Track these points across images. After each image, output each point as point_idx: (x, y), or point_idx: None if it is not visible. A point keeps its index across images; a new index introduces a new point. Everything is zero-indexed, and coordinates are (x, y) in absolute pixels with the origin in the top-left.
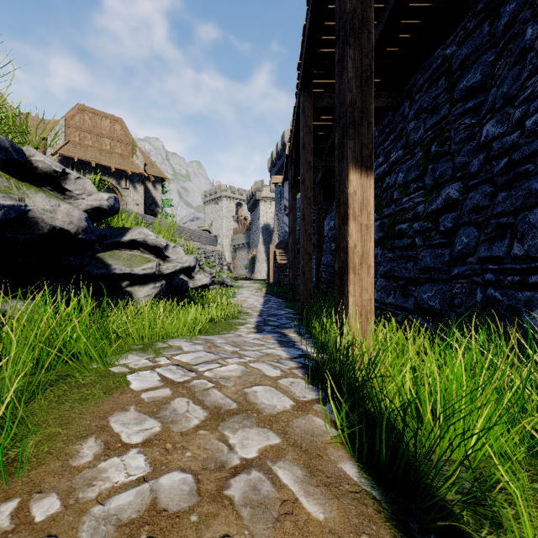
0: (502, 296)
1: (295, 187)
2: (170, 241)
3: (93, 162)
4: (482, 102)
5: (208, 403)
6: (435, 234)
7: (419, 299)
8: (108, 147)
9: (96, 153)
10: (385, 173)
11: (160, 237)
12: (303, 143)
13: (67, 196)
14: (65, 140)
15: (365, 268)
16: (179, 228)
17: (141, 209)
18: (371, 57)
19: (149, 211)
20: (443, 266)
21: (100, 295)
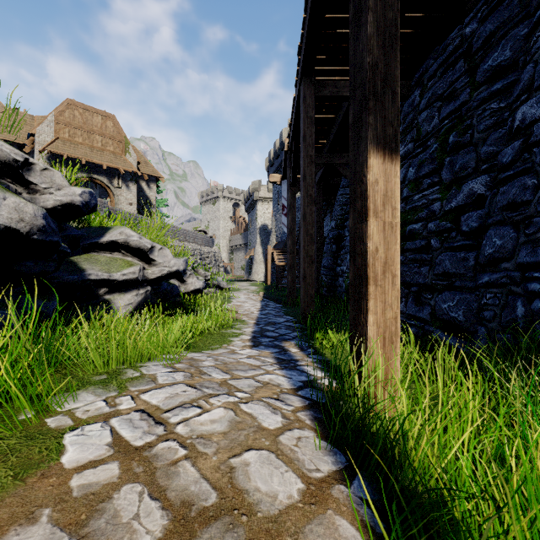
0: None
1: (294, 185)
2: (156, 243)
3: (84, 160)
4: (514, 83)
5: (173, 493)
6: (455, 235)
7: (438, 309)
8: (100, 144)
9: (86, 150)
10: None
11: (145, 238)
12: (304, 135)
13: (32, 190)
14: (53, 137)
15: (389, 278)
16: (173, 228)
17: (134, 209)
18: (397, 9)
19: (143, 211)
20: (467, 271)
21: (73, 304)
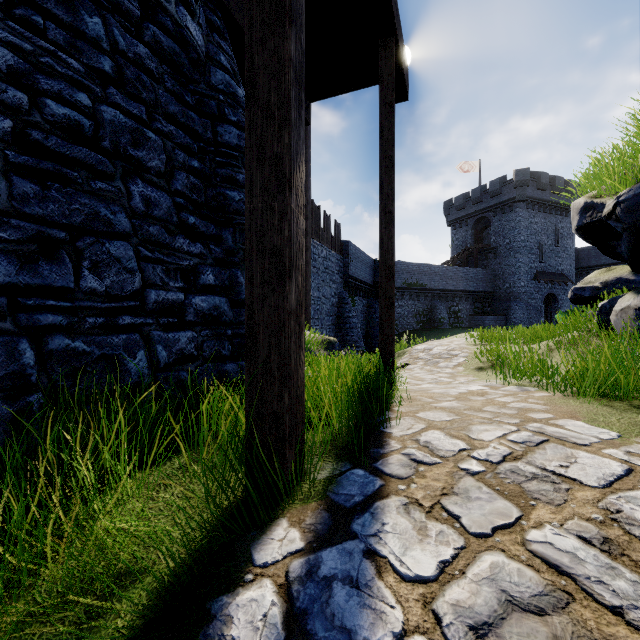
0: (90, 345)
1: None
2: None
3: None
4: None
5: (487, 412)
6: None
7: None
8: None
9: None
10: None
11: None
12: None
13: None
14: None
15: None
16: None
17: None
18: None
19: None
20: None
21: None
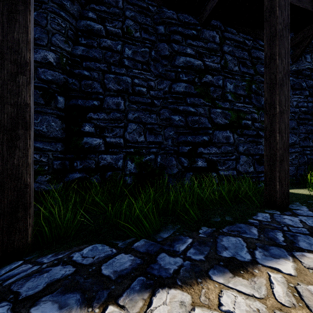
0: None
1: None
2: None
3: None
4: None
5: None
6: None
7: None
8: None
9: None
10: (202, 69)
11: None
12: None
13: None
14: None
15: None
16: None
17: None
18: None
19: None
20: None
21: None
